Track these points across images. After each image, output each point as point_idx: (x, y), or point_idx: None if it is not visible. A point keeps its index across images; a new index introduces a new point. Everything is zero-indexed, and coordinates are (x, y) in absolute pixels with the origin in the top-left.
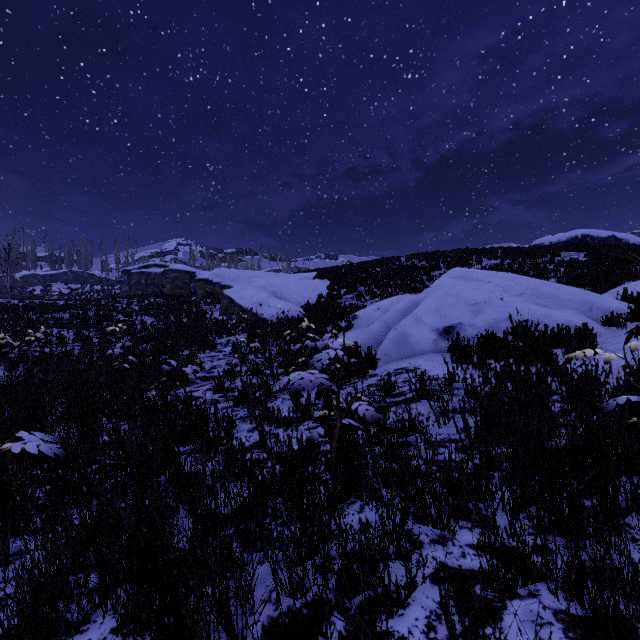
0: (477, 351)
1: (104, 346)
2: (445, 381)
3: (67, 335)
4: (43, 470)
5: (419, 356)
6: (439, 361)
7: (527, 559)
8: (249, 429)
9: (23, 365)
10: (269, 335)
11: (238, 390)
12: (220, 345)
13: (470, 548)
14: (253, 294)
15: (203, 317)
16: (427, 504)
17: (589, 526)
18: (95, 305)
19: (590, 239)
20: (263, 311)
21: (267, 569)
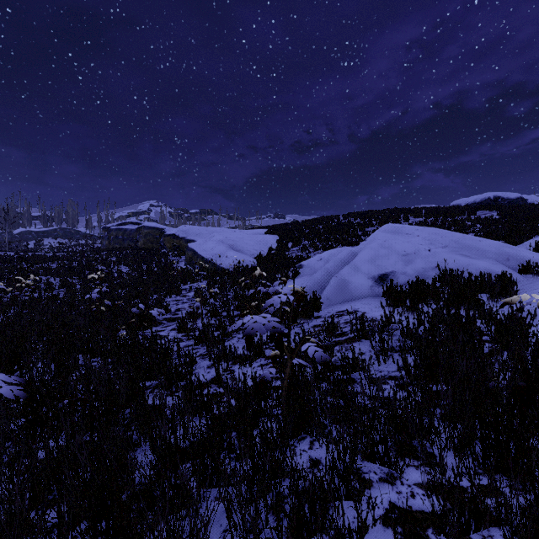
0: (409, 296)
1: (85, 291)
2: (383, 323)
3: (54, 282)
4: (19, 404)
5: (357, 300)
6: (375, 304)
7: (480, 504)
8: (208, 365)
9: (14, 308)
10: (227, 282)
11: (199, 330)
12: (184, 290)
13: (418, 487)
14: (213, 247)
15: (170, 266)
16: (375, 442)
17: (537, 468)
18: (79, 256)
19: (501, 200)
20: (222, 261)
21: (221, 506)
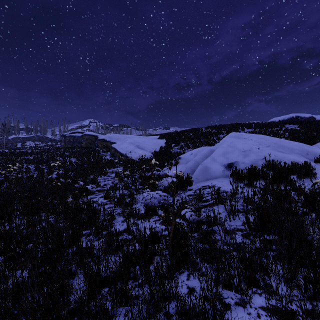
0: (247, 176)
1: (49, 173)
2: (231, 194)
3: (31, 167)
4: (2, 246)
5: (215, 179)
6: (226, 182)
7: None
8: (122, 220)
9: (6, 183)
10: (134, 167)
11: (117, 198)
12: (109, 173)
13: (262, 310)
14: (127, 146)
15: (101, 158)
16: (231, 277)
17: None
18: (47, 152)
19: (300, 118)
20: (132, 155)
21: None
